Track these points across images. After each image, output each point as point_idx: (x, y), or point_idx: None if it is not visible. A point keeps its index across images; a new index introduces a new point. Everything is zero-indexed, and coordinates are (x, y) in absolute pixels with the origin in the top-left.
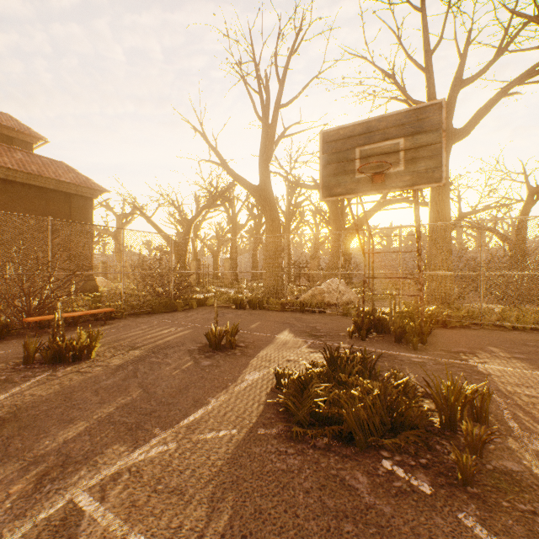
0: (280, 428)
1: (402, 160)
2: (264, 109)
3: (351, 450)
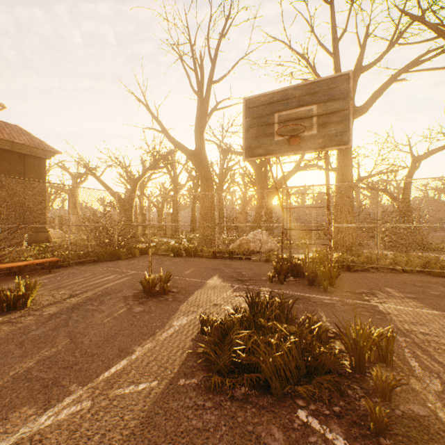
0: (201, 377)
1: (315, 124)
2: (198, 84)
3: (268, 401)
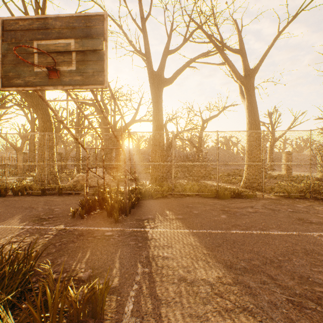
0: None
1: (75, 60)
2: None
3: None
